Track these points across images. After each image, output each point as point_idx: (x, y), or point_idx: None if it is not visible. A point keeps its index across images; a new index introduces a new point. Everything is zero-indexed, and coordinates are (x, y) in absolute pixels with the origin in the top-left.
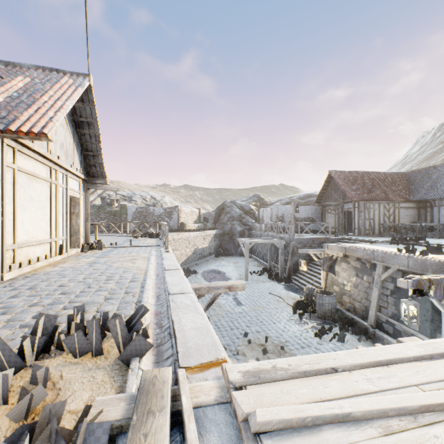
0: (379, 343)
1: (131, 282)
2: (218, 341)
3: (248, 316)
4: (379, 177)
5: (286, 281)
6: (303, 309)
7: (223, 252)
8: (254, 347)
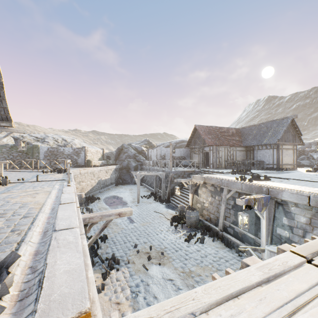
0: (225, 241)
1: (23, 218)
2: (92, 280)
3: (138, 231)
4: (225, 130)
5: (166, 201)
6: (177, 222)
7: (121, 182)
8: (142, 255)
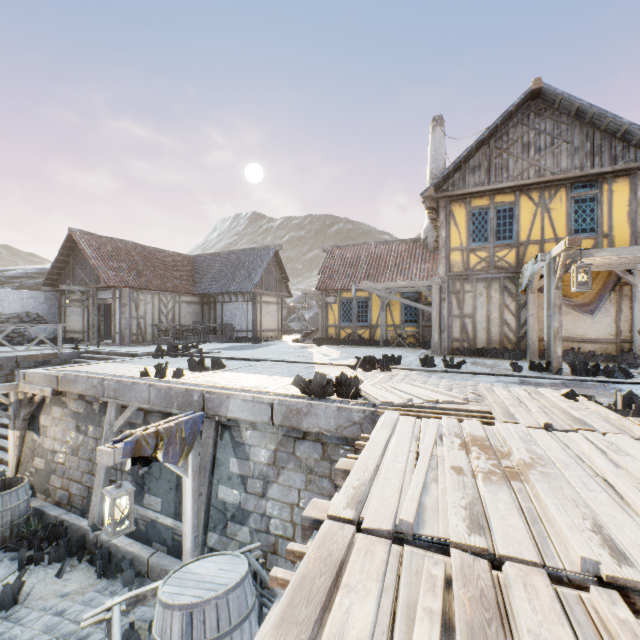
0: (99, 562)
1: None
2: None
3: None
4: (158, 255)
5: None
6: None
7: None
8: None
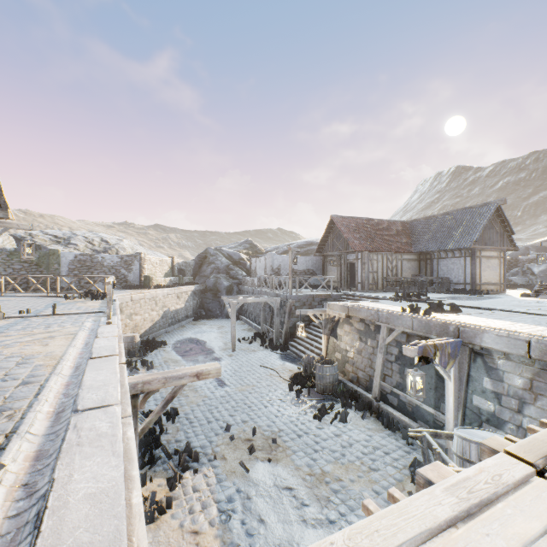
0: (384, 418)
1: (21, 385)
2: (139, 511)
3: (233, 401)
4: (383, 225)
5: (282, 348)
6: (301, 384)
7: (204, 314)
8: (239, 444)
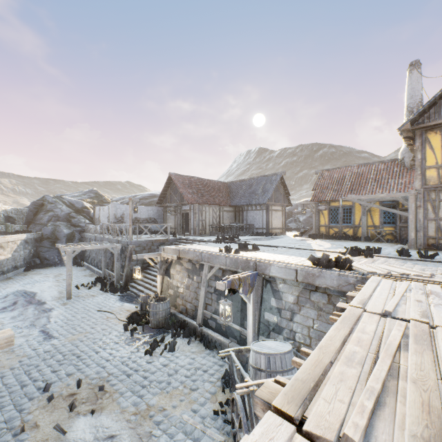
0: (205, 341)
1: None
2: None
3: (59, 354)
4: (210, 184)
5: (122, 290)
6: (137, 323)
7: (40, 263)
8: (59, 403)
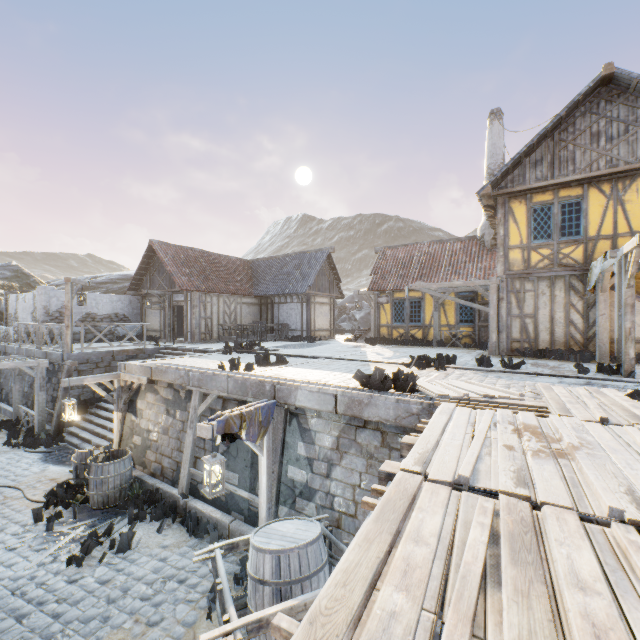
0: (189, 523)
1: None
2: None
3: None
4: (221, 261)
5: (49, 442)
6: (63, 503)
7: None
8: None
